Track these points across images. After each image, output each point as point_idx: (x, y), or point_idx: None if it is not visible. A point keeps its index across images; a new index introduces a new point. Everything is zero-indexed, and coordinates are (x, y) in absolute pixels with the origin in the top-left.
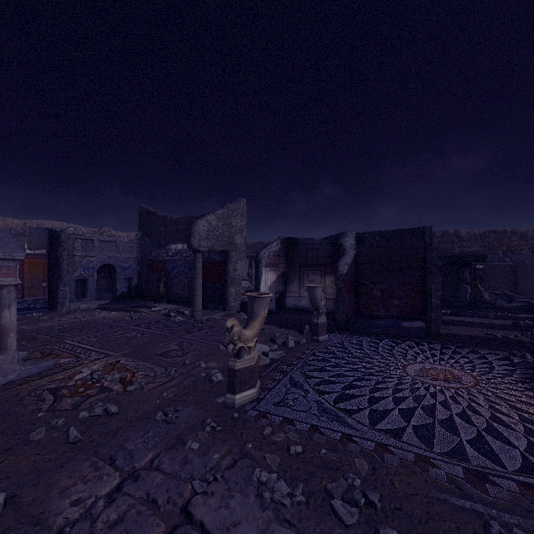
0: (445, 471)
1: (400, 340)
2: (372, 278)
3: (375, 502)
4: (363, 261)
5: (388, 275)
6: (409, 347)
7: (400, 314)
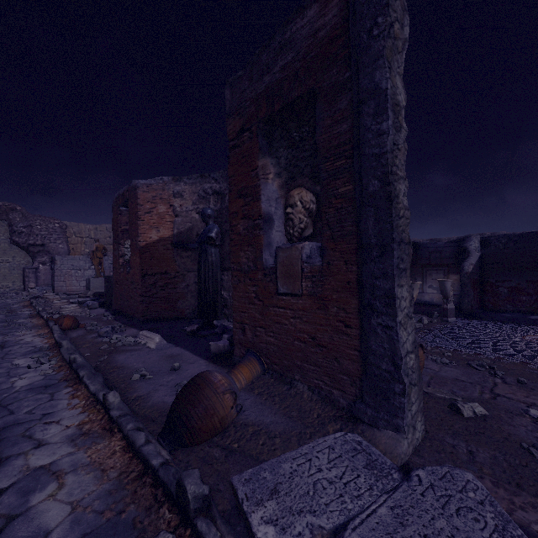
0: (537, 366)
1: (525, 325)
2: (498, 276)
3: (493, 367)
4: (488, 262)
5: (515, 274)
6: (531, 329)
7: (529, 309)
